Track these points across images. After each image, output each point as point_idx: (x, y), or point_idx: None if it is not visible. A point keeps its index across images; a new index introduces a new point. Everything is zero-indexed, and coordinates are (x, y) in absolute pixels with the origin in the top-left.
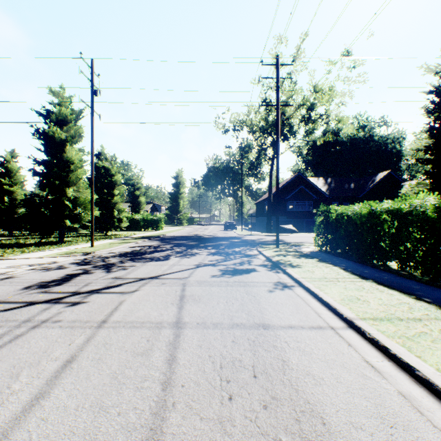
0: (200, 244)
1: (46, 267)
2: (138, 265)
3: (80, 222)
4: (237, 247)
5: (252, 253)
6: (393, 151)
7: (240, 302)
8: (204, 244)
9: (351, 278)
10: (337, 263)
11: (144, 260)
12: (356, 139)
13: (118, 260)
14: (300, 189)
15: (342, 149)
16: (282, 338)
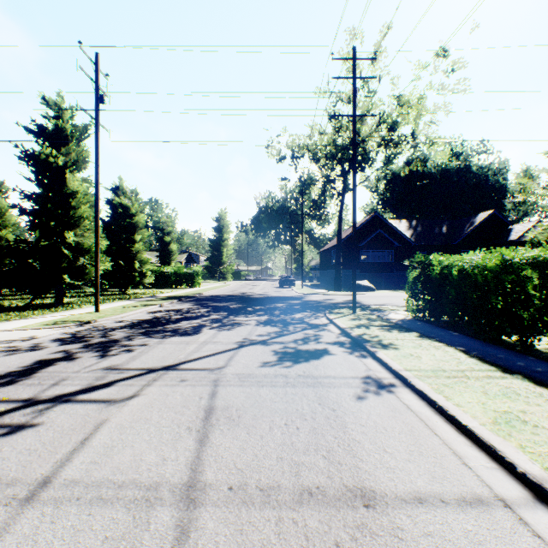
0: (247, 308)
1: (13, 346)
2: (152, 343)
3: (85, 277)
4: (297, 311)
5: (320, 323)
6: (496, 186)
7: (311, 426)
8: (253, 307)
9: (485, 371)
10: (450, 340)
11: (163, 335)
12: (448, 170)
13: (125, 335)
14: (377, 234)
15: (431, 182)
16: (411, 543)
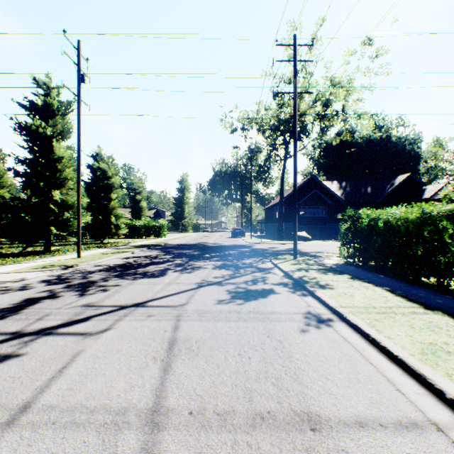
0: (205, 255)
1: (6, 286)
2: (125, 284)
3: (69, 229)
4: (247, 257)
5: (266, 267)
6: (412, 154)
7: (261, 356)
8: (210, 254)
9: (409, 308)
10: (377, 282)
11: (134, 277)
12: (372, 140)
13: (101, 277)
14: (313, 194)
15: (357, 151)
16: None
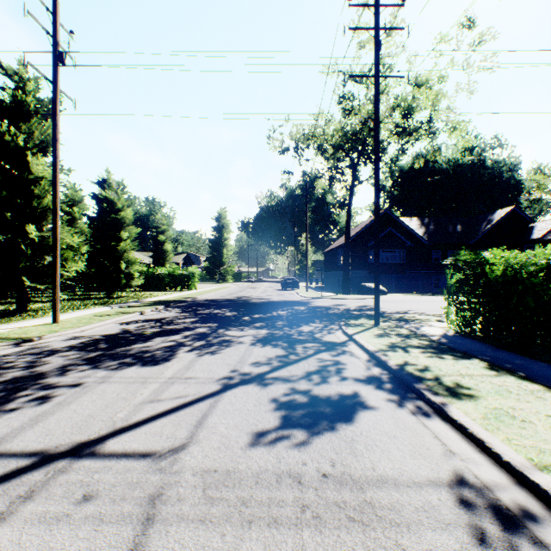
0: (244, 317)
1: None
2: (91, 382)
3: (50, 279)
4: (305, 322)
5: (336, 340)
6: (511, 182)
7: None
8: (251, 316)
9: None
10: (545, 378)
11: (117, 363)
12: (461, 165)
13: (62, 363)
14: (387, 233)
15: (442, 178)
16: None
